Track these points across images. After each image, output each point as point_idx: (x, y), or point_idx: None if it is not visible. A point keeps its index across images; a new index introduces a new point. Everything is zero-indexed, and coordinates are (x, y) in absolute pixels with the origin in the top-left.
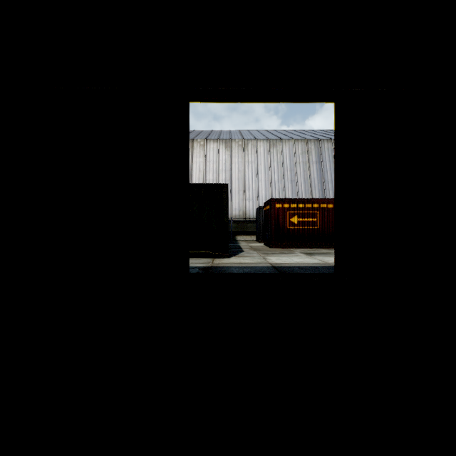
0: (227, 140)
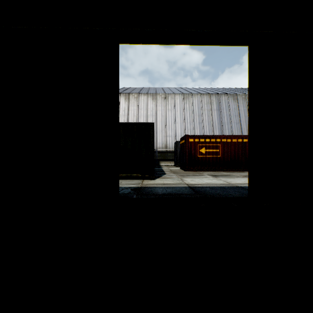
0: (153, 94)
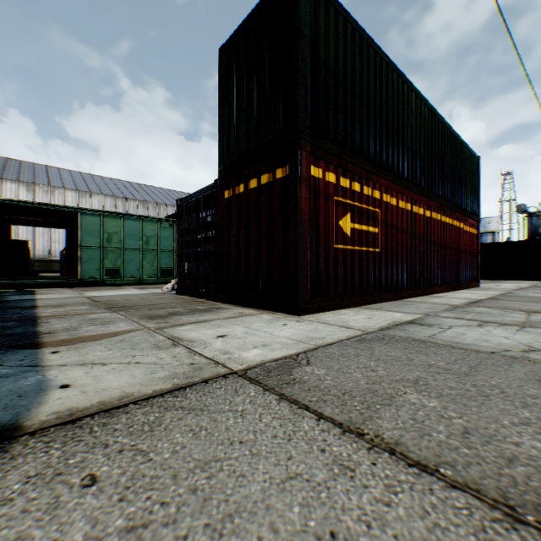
0: (31, 184)
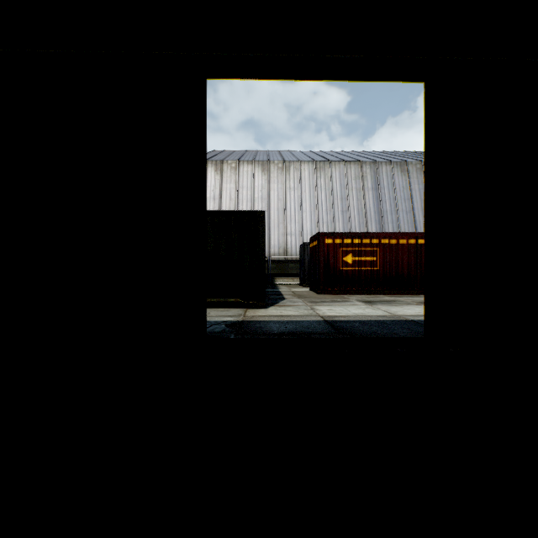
0: (264, 162)
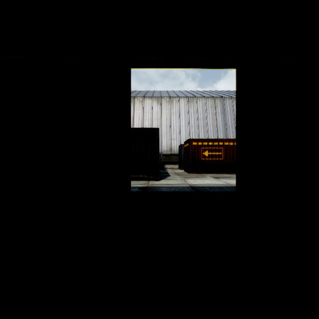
0: (158, 98)
